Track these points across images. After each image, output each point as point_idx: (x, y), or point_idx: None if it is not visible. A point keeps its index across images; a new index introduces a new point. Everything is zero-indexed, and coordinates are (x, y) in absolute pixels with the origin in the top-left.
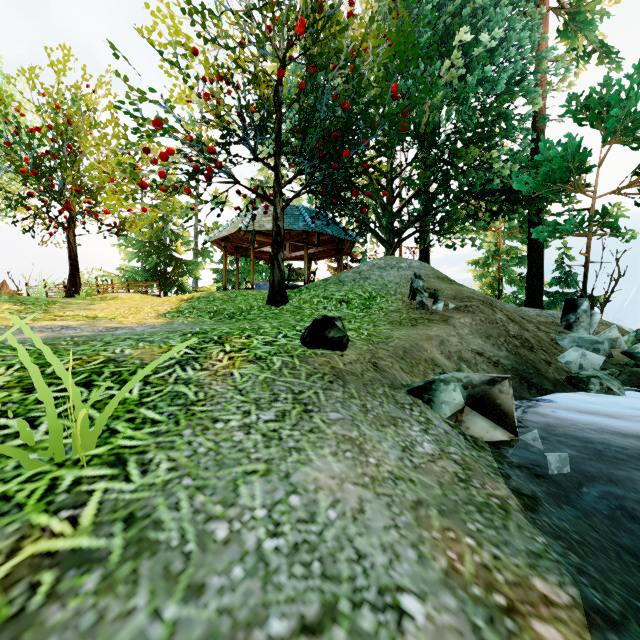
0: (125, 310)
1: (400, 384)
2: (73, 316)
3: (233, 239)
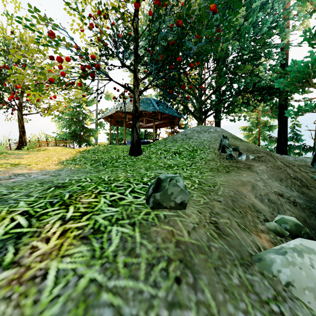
0: (41, 159)
1: (248, 255)
2: (2, 164)
3: (115, 117)
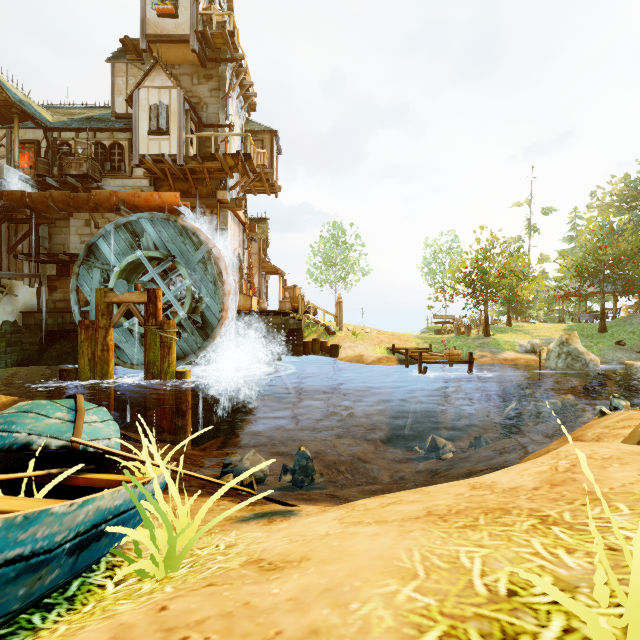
0: (548, 333)
1: (635, 351)
2: (539, 335)
3: None
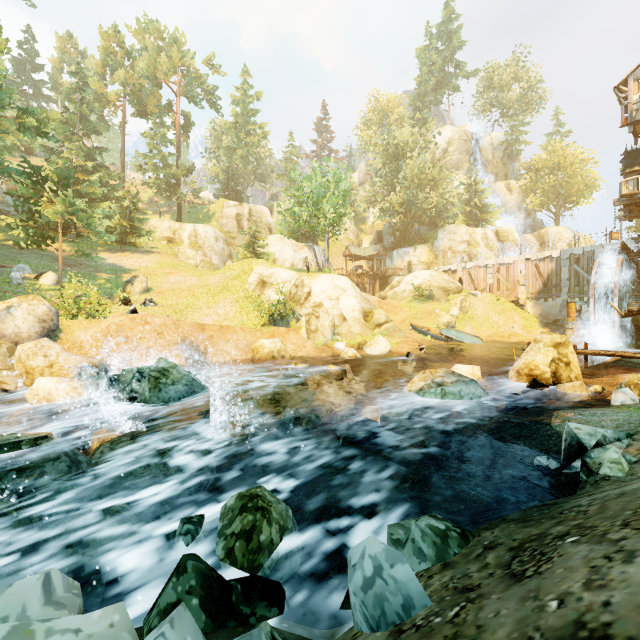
0: None
1: (638, 433)
2: None
3: None
